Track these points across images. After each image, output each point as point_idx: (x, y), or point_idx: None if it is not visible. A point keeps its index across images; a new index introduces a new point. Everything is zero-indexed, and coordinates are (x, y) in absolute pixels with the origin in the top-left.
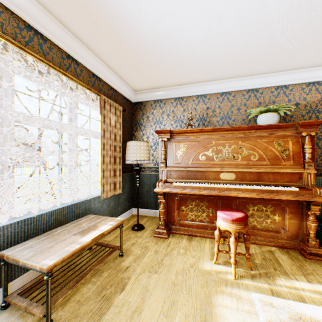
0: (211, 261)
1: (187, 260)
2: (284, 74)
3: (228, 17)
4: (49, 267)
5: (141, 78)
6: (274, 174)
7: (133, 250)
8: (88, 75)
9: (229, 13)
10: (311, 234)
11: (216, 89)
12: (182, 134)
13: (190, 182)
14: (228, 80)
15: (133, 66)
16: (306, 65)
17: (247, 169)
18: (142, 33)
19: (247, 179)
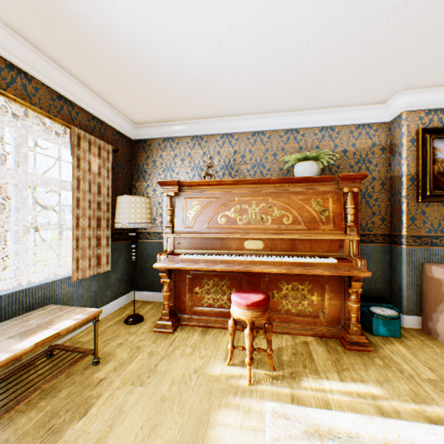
0: (224, 362)
1: (193, 363)
2: (329, 111)
3: (242, 31)
4: None
5: (140, 106)
6: (311, 242)
7: (117, 354)
8: (50, 96)
9: (242, 25)
10: (353, 317)
11: (246, 126)
12: (196, 187)
13: (205, 253)
14: (261, 116)
15: (124, 87)
16: (353, 102)
17: (278, 236)
18: (126, 42)
19: (279, 249)
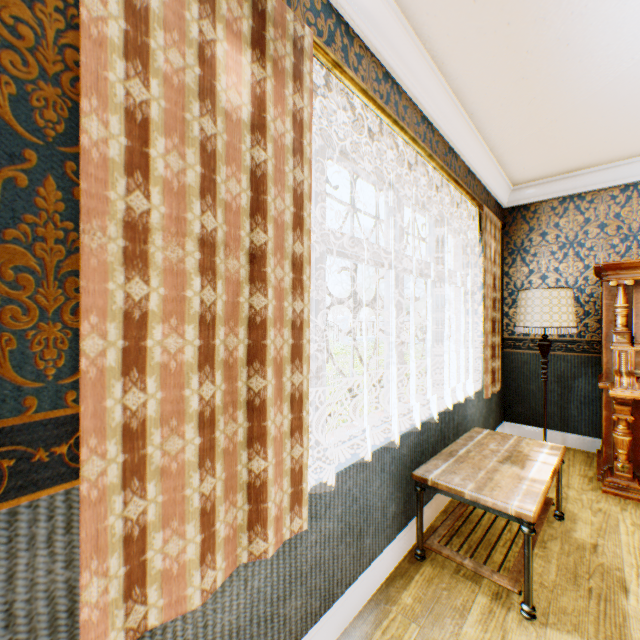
0: None
1: None
2: None
3: None
4: (534, 515)
5: (548, 158)
6: None
7: (574, 512)
8: (463, 173)
9: None
10: None
11: None
12: None
13: None
14: None
15: (548, 137)
16: None
17: None
18: (622, 69)
19: None
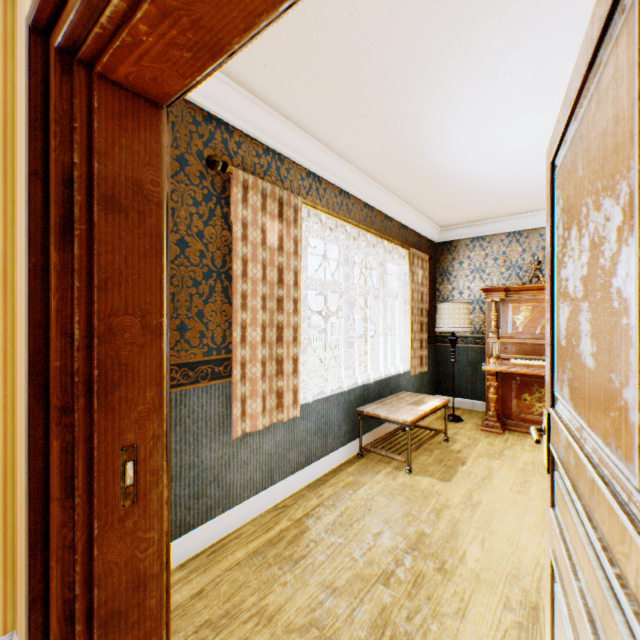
0: None
1: (537, 456)
2: None
3: None
4: (411, 421)
5: (456, 215)
6: None
7: (457, 439)
8: (398, 228)
9: None
10: None
11: None
12: (524, 292)
13: (538, 359)
14: None
15: (450, 206)
16: None
17: None
18: (475, 182)
19: None
